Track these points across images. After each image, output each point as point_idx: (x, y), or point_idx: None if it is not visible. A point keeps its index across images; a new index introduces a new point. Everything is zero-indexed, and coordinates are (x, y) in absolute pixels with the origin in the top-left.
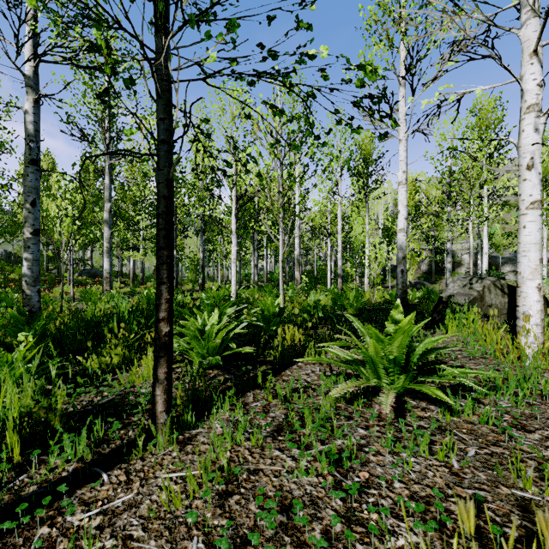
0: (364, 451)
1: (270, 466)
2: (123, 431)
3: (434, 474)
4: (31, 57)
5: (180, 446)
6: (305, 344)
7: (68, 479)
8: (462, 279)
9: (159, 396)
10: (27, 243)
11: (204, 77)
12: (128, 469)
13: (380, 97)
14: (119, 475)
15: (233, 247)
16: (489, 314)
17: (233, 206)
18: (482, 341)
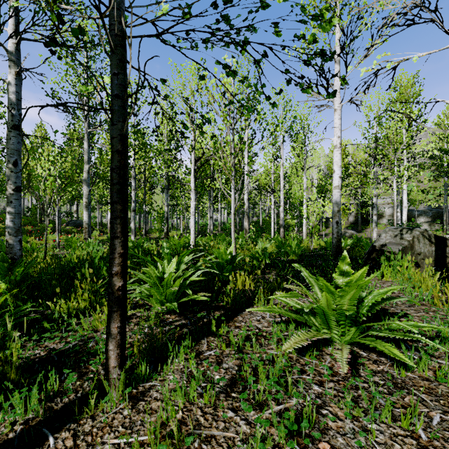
0: (321, 414)
1: (223, 431)
2: (78, 383)
3: (401, 448)
4: (12, 35)
5: (132, 402)
6: (255, 290)
7: (13, 442)
8: (393, 230)
9: (112, 351)
10: (9, 198)
11: (158, 34)
12: (76, 431)
13: (332, 53)
14: (66, 439)
15: (192, 202)
16: (418, 261)
17: (192, 167)
18: (419, 289)
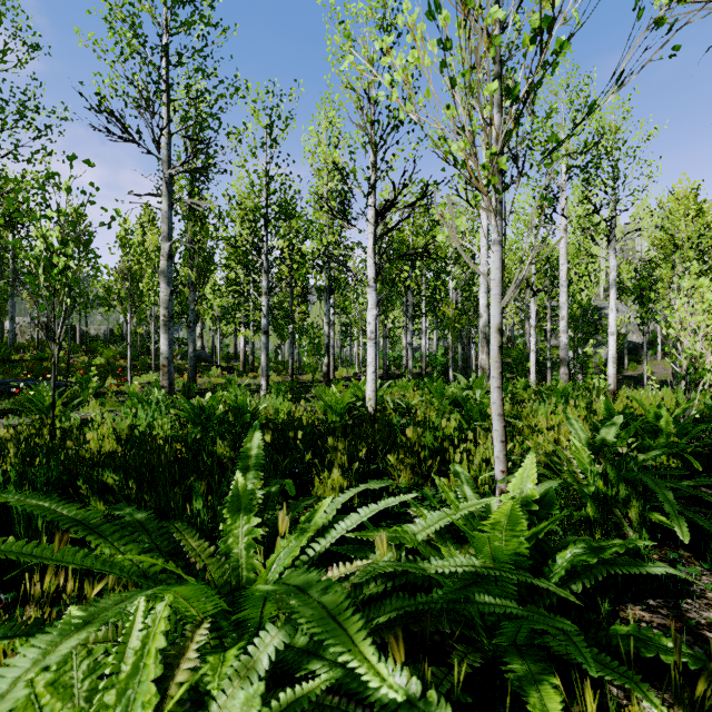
0: None
1: None
2: None
3: None
4: None
5: None
6: None
7: None
8: None
9: None
10: None
11: None
12: None
13: None
14: None
15: (370, 310)
16: None
17: (370, 232)
18: None
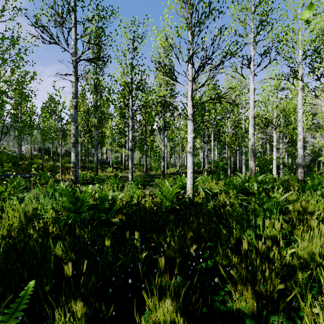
0: None
1: None
2: None
3: None
4: None
5: None
6: None
7: None
8: None
9: None
10: None
11: None
12: None
13: None
14: None
15: (189, 134)
16: None
17: (189, 86)
18: None
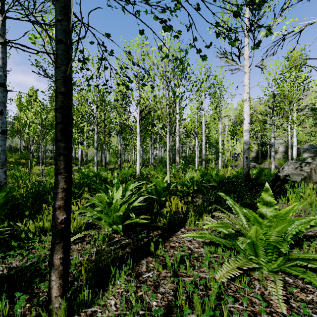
0: None
1: None
2: (28, 305)
3: None
4: None
5: None
6: (187, 213)
7: None
8: (294, 163)
9: (55, 281)
10: None
11: None
12: None
13: (261, 1)
14: None
15: (138, 142)
16: (315, 188)
17: (138, 116)
18: None
